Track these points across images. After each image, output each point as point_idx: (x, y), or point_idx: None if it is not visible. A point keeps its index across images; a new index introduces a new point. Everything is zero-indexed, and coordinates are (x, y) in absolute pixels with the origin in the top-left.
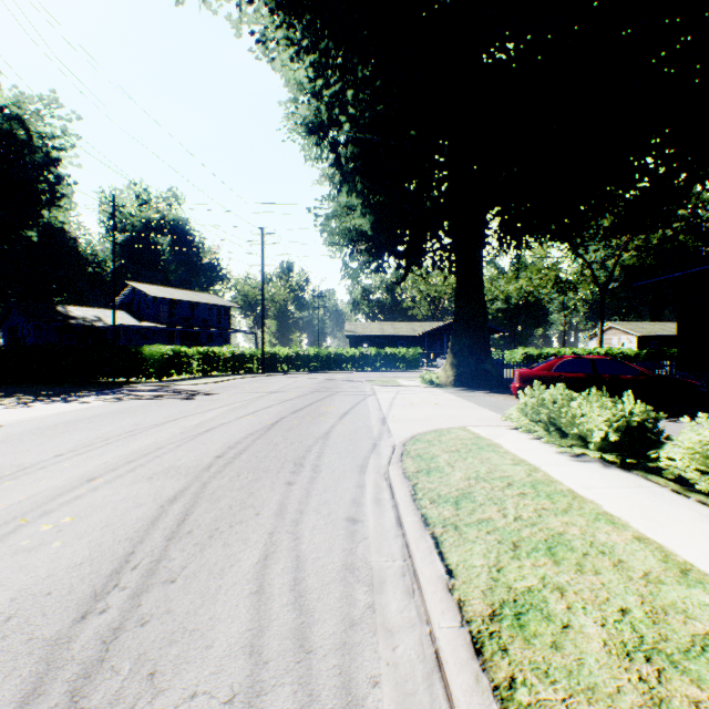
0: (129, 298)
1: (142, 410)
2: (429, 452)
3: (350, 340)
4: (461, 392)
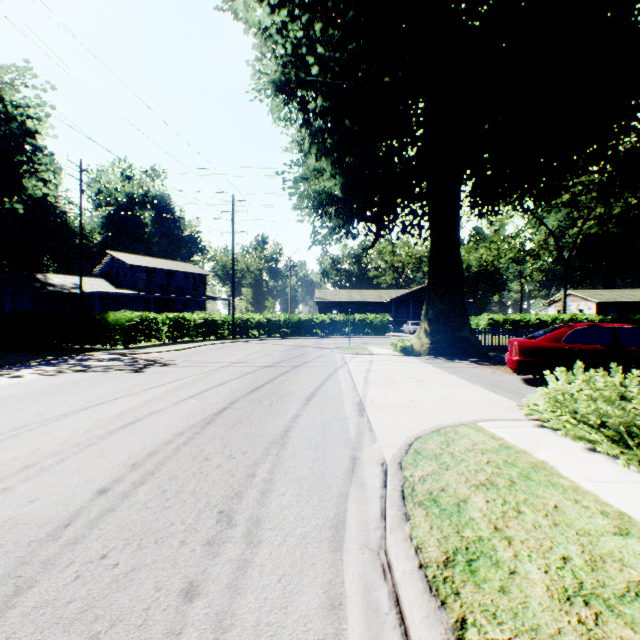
0: (108, 267)
1: (71, 388)
2: (447, 488)
3: (320, 307)
4: (440, 362)
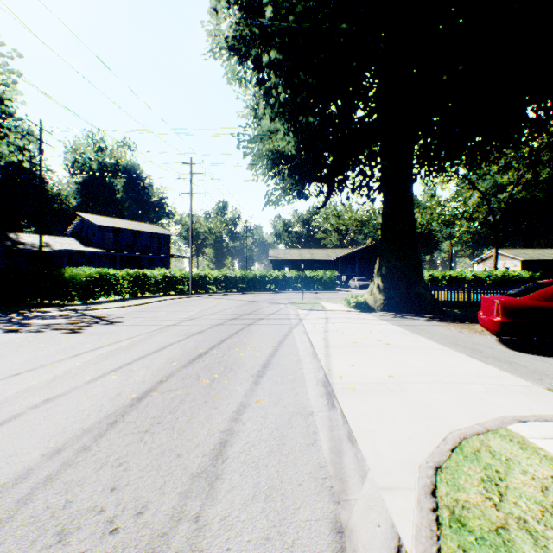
0: (79, 227)
1: None
2: None
3: (273, 264)
4: (397, 319)
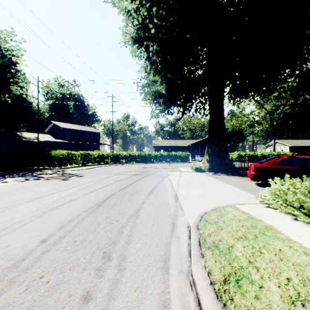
0: (52, 129)
1: (31, 188)
2: (222, 240)
3: (155, 148)
4: (214, 175)
